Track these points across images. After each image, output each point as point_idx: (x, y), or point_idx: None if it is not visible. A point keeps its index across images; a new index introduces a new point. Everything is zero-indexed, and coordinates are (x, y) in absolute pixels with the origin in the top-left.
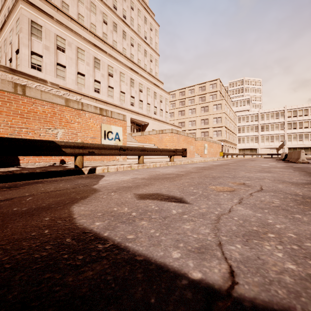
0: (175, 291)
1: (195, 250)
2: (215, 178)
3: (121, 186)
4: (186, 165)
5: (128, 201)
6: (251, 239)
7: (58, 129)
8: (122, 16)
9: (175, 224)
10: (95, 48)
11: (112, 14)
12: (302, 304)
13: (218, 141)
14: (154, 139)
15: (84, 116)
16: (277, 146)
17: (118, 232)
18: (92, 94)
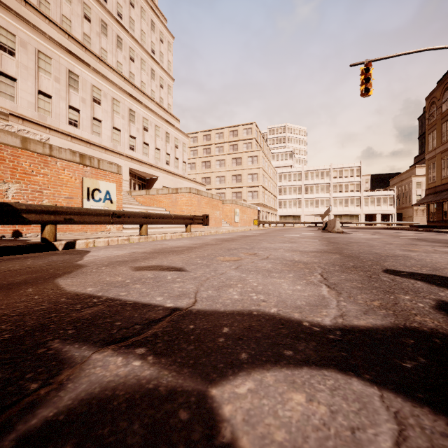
0: (152, 311)
1: (175, 296)
2: (230, 249)
3: (115, 261)
4: (206, 237)
5: (122, 273)
6: (223, 288)
7: (9, 184)
8: (115, 14)
9: (166, 284)
10: (70, 57)
11: (99, 7)
12: (226, 308)
13: (254, 205)
14: (165, 201)
15: (55, 165)
16: (322, 212)
17: (112, 292)
18: (64, 128)
